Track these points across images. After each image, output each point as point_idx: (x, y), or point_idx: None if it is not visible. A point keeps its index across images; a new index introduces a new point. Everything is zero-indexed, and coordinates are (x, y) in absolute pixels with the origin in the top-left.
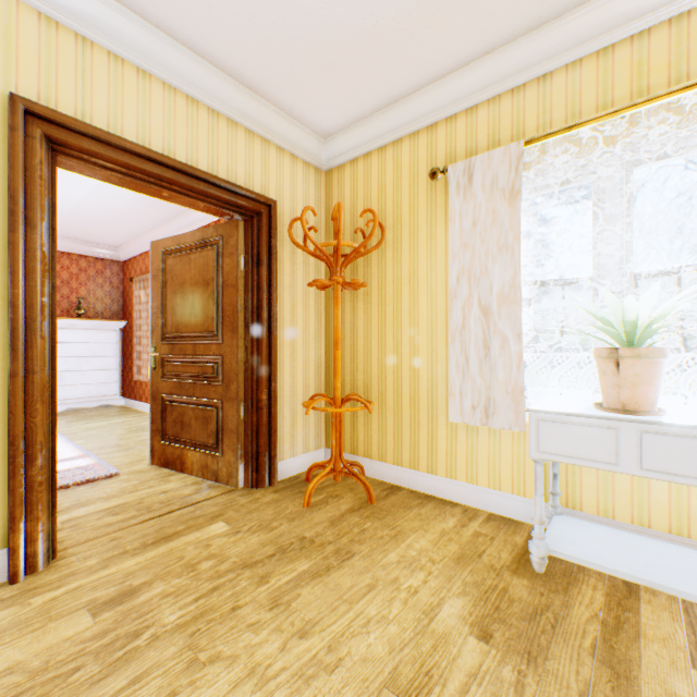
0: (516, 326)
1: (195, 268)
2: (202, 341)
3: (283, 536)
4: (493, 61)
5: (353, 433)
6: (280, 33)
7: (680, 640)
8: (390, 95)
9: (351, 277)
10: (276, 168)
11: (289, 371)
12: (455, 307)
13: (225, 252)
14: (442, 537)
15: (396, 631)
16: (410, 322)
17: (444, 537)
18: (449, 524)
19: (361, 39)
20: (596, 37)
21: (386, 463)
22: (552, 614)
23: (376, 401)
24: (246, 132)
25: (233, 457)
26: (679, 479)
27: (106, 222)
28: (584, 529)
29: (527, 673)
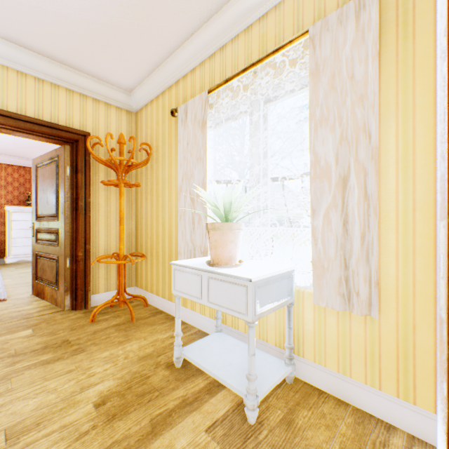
0: (205, 209)
1: (48, 175)
2: (51, 219)
3: (56, 339)
4: (196, 39)
5: (146, 278)
6: (59, 30)
7: (219, 414)
8: (151, 63)
9: (145, 179)
10: (92, 112)
11: (104, 238)
12: (181, 197)
13: (60, 165)
14: (150, 343)
15: (52, 398)
16: (168, 207)
17: (152, 343)
18: (165, 335)
19: (109, 31)
20: (242, 20)
21: (159, 296)
22: (158, 393)
23: (155, 257)
24: (67, 91)
25: (63, 291)
26: (222, 309)
27: (38, 148)
28: (221, 341)
29: (98, 427)
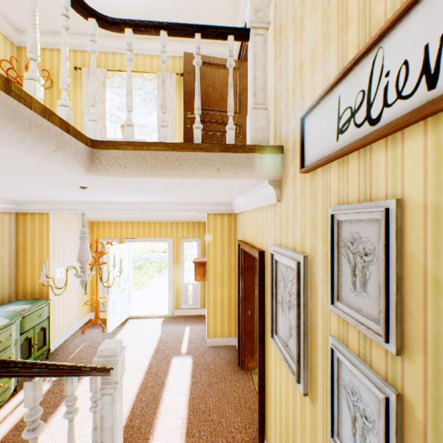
0: (105, 126)
1: None
2: None
3: None
4: (98, 40)
5: None
6: None
7: None
8: (57, 30)
9: None
10: None
11: None
12: (85, 118)
13: None
14: None
15: None
16: None
17: None
18: None
19: (44, 4)
20: None
21: None
22: None
23: None
24: None
25: None
26: None
27: None
28: None
29: None
